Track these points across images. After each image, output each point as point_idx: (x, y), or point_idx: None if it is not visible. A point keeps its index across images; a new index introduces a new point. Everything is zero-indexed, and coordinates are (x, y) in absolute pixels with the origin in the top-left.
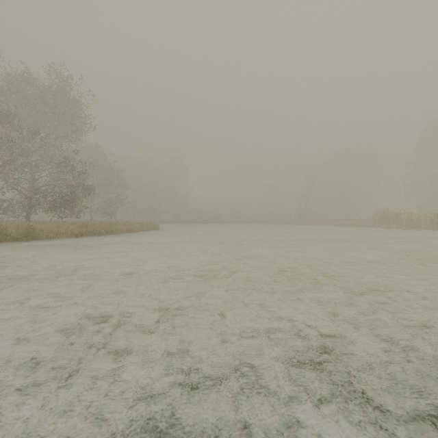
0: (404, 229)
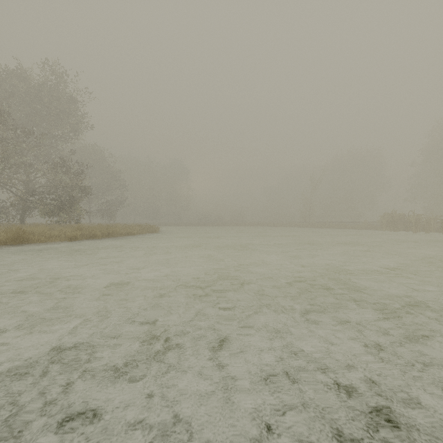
0: (413, 232)
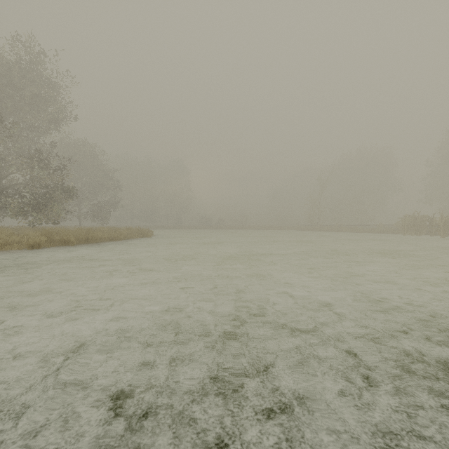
0: (440, 236)
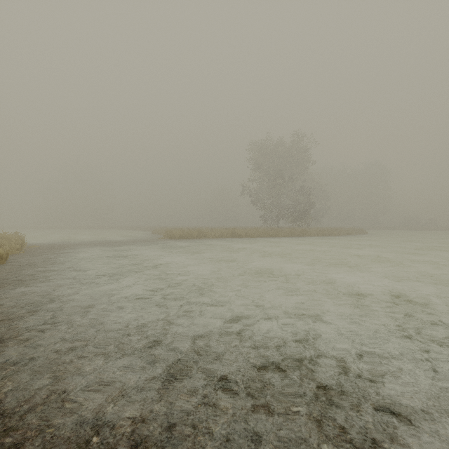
0: None
